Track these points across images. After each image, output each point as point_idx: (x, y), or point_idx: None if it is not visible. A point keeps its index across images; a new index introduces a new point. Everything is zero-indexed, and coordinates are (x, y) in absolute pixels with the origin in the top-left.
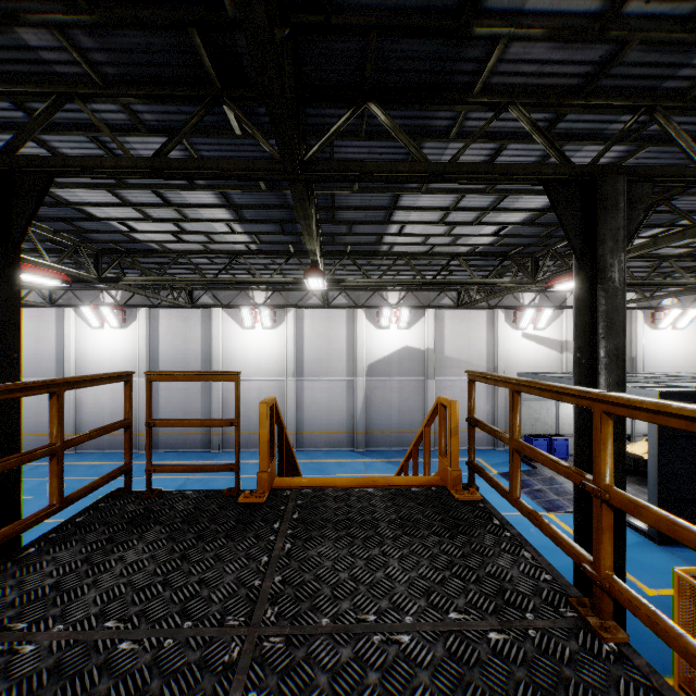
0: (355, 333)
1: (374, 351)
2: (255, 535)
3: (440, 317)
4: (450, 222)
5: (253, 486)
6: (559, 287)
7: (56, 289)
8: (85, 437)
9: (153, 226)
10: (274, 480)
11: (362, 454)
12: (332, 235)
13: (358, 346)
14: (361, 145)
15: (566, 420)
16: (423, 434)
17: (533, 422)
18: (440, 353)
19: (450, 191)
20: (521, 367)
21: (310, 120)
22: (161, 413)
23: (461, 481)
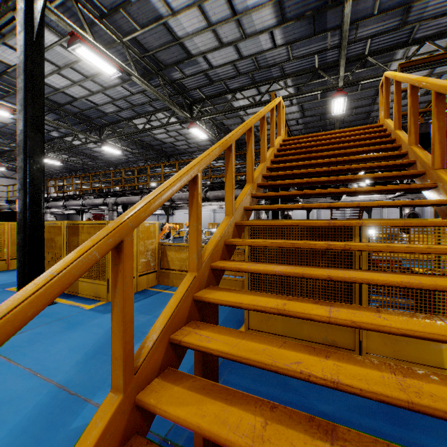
0: None
1: None
2: None
3: None
4: None
5: None
6: None
7: None
8: None
9: None
10: None
11: None
12: None
13: None
14: None
15: None
16: None
17: None
18: None
19: None
20: None
21: None
22: None
23: None
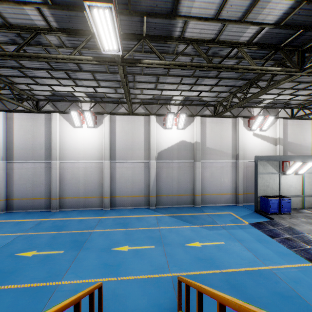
0: (149, 131)
1: (162, 143)
2: None
3: (204, 122)
4: None
5: (69, 242)
6: None
7: None
8: None
9: None
10: None
11: (154, 210)
12: None
13: (151, 140)
14: None
15: (285, 186)
16: None
17: (265, 188)
18: (204, 145)
19: None
20: (252, 154)
21: None
22: (15, 185)
23: None
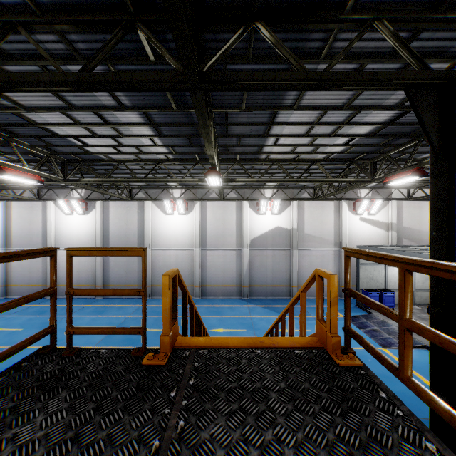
0: (241, 217)
1: (255, 230)
2: (151, 407)
3: (301, 206)
4: (313, 134)
5: None
6: (393, 183)
7: (42, 189)
8: (2, 308)
9: (99, 141)
10: (176, 338)
11: (247, 301)
12: (226, 146)
13: (244, 226)
14: (248, 68)
15: (392, 279)
16: (300, 298)
17: (368, 280)
18: (301, 232)
19: (316, 108)
20: (359, 241)
21: (208, 45)
22: (111, 272)
23: (340, 346)
